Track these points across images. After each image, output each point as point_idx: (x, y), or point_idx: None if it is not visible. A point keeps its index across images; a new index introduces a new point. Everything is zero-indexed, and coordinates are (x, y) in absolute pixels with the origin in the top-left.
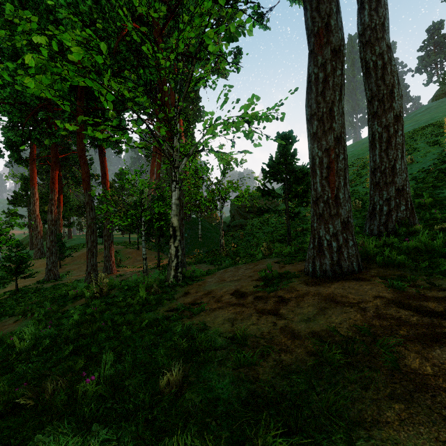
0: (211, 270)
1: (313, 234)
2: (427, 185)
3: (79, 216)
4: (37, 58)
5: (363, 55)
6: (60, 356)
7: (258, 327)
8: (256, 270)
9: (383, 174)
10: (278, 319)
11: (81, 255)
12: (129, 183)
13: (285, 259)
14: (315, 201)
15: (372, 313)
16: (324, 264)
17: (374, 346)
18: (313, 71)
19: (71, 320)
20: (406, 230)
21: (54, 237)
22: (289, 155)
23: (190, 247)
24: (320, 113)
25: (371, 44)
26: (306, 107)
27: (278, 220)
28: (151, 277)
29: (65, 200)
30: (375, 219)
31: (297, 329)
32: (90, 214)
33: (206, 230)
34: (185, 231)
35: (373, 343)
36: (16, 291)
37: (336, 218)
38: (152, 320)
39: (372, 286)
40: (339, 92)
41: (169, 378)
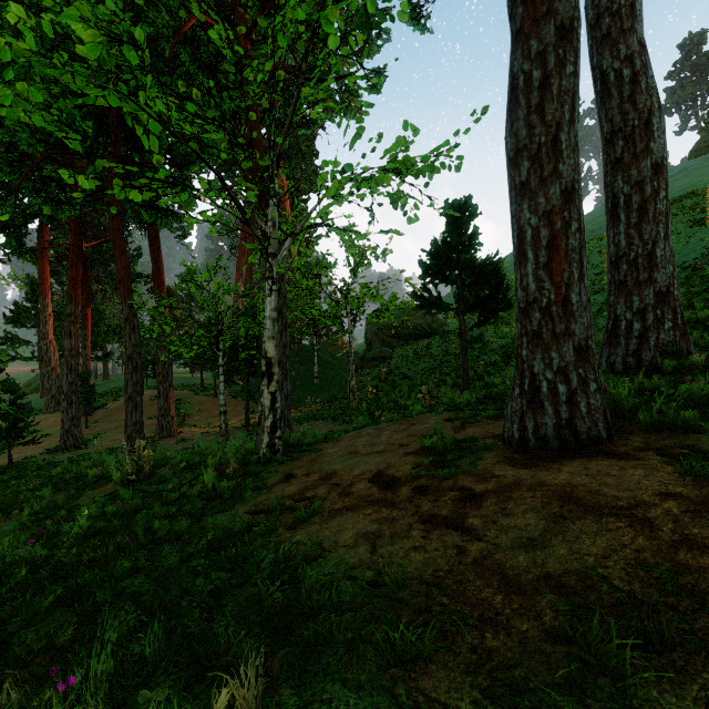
0: (334, 433)
1: (521, 370)
2: (697, 288)
3: (121, 343)
4: (13, 47)
5: (597, 60)
6: (39, 606)
7: (427, 558)
8: (412, 434)
9: (633, 266)
10: (466, 539)
11: (121, 406)
12: (198, 287)
13: (462, 414)
14: (524, 309)
15: (670, 535)
16: (543, 425)
17: (706, 625)
18: (522, 68)
19: (75, 529)
20: (676, 363)
21: (75, 376)
22: (465, 238)
23: (300, 392)
24: (534, 146)
25: (612, 40)
26: (507, 137)
27: (443, 349)
28: (232, 443)
29: (98, 317)
30: (619, 345)
31: (510, 568)
32: (132, 339)
33: (326, 365)
34: (292, 366)
35: (700, 617)
36: (9, 467)
37: (564, 340)
38: (220, 531)
39: (646, 471)
40: (570, 106)
41: (233, 695)
